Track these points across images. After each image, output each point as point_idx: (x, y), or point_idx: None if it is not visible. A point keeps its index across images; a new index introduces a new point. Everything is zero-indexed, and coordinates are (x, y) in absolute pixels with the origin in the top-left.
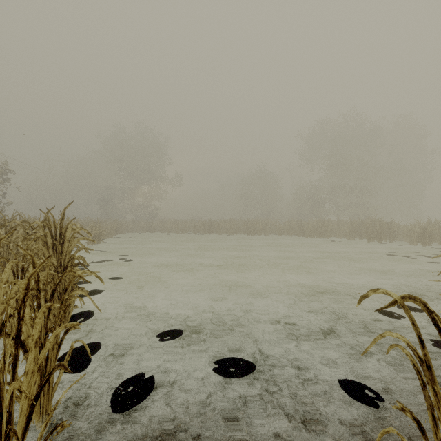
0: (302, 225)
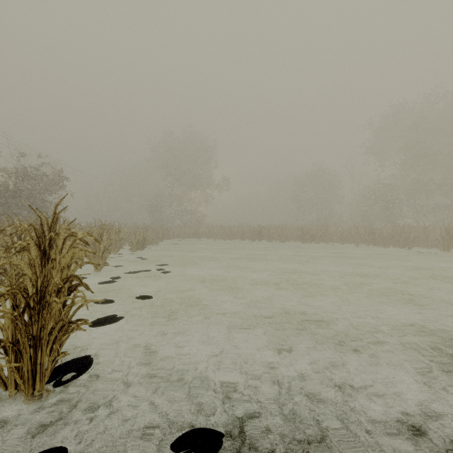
0: (373, 232)
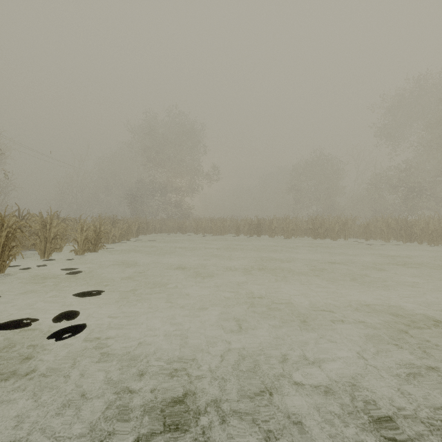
0: (411, 225)
